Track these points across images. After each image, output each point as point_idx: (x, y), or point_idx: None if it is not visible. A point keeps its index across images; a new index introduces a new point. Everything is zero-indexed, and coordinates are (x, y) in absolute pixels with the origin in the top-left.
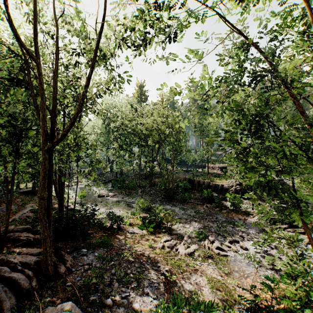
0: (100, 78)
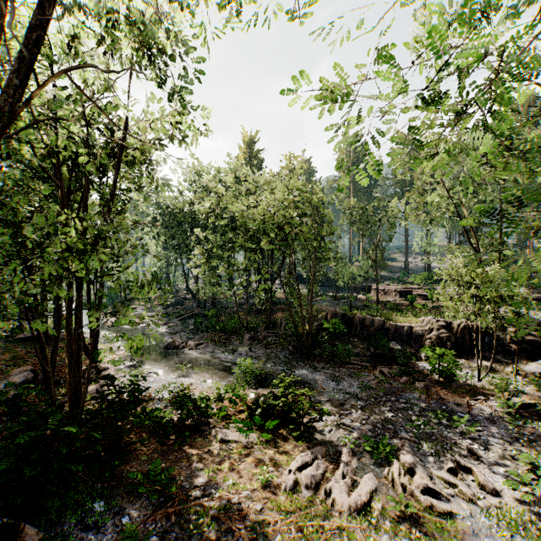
0: (162, 107)
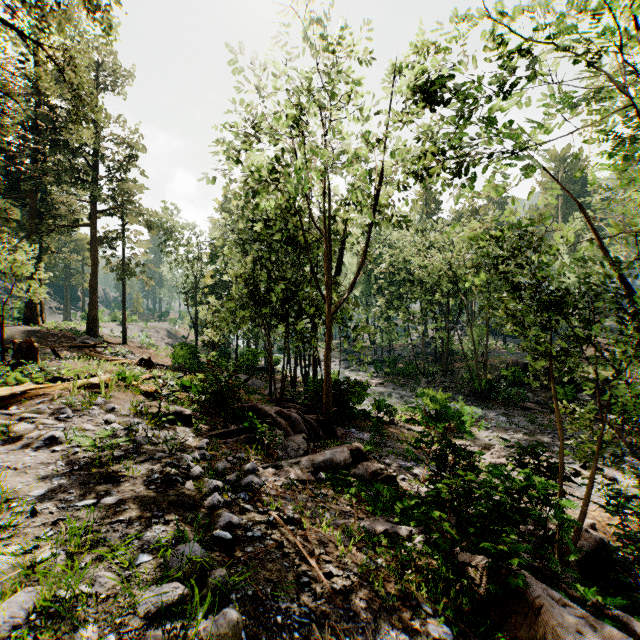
0: None
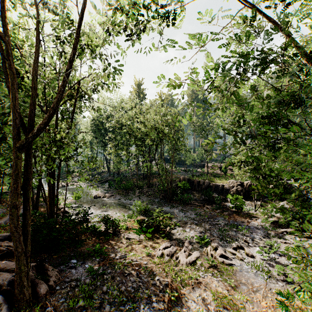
0: (95, 72)
